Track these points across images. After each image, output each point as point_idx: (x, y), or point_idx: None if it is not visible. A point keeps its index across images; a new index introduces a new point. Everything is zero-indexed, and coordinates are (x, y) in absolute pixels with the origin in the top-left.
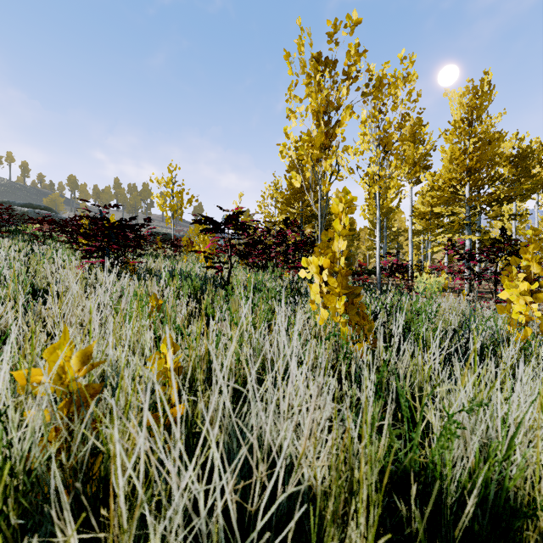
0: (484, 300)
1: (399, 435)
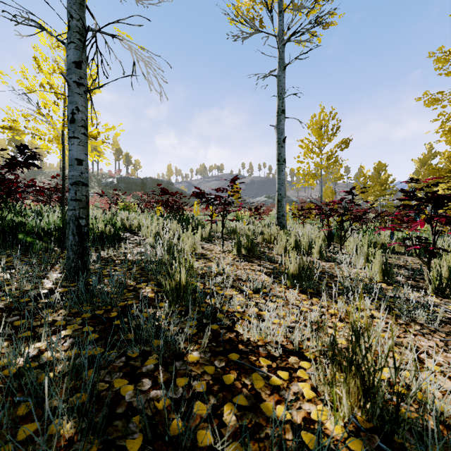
0: None
1: None
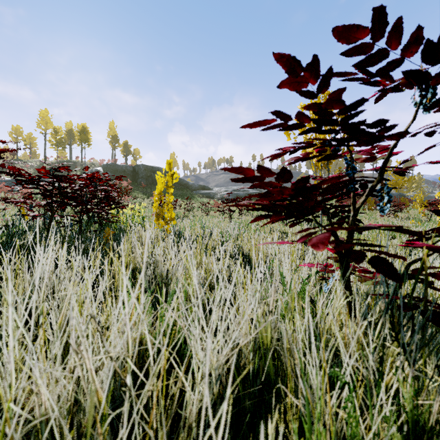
0: None
1: None
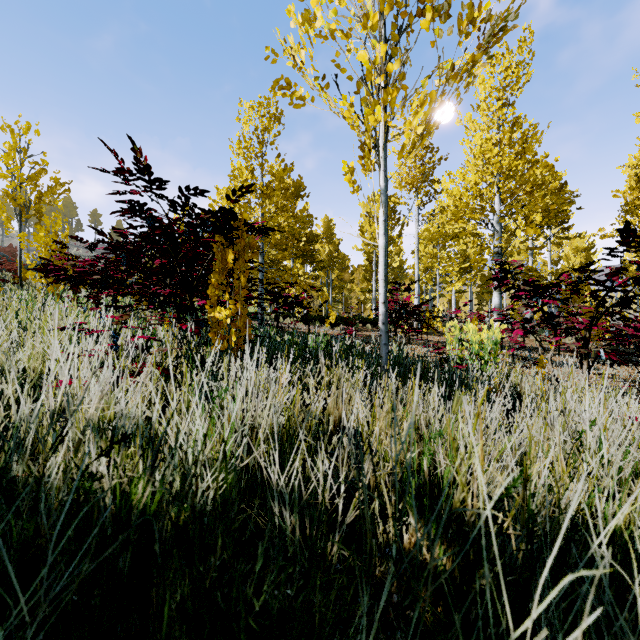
0: (529, 363)
1: None
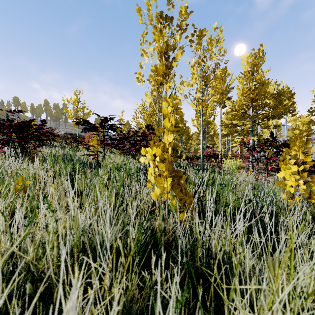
0: (260, 174)
1: (211, 299)
